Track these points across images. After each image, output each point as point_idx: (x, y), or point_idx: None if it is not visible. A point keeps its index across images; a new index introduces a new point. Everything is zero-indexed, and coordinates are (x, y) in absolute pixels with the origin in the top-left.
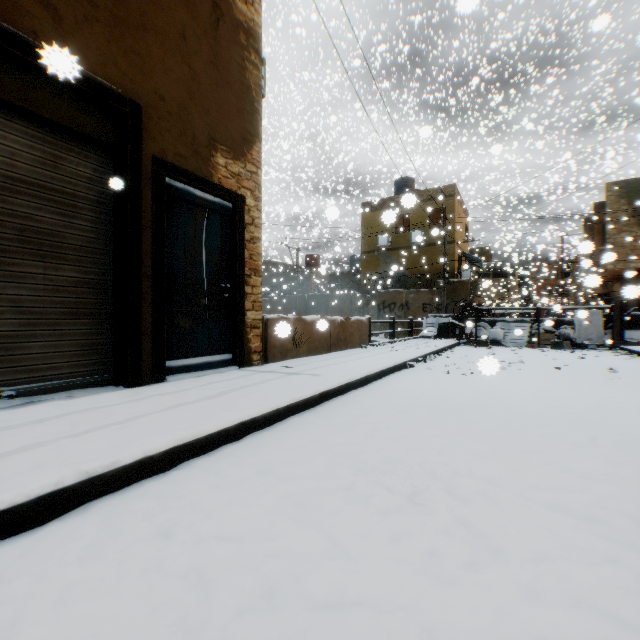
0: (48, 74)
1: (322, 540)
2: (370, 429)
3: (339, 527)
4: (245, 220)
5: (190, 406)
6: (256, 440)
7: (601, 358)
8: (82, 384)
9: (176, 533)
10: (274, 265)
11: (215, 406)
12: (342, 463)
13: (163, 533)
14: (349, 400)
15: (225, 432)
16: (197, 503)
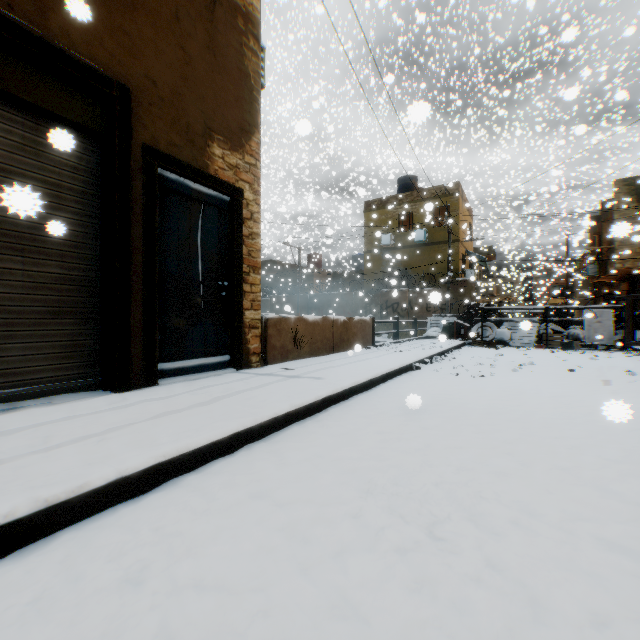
0: (26, 51)
1: (325, 591)
2: (378, 440)
3: (346, 572)
4: (243, 215)
5: (179, 414)
6: (251, 453)
7: (614, 359)
8: (66, 389)
9: (147, 579)
10: (276, 265)
11: (207, 414)
12: (348, 483)
13: (132, 578)
14: (353, 406)
15: (216, 445)
16: (177, 536)
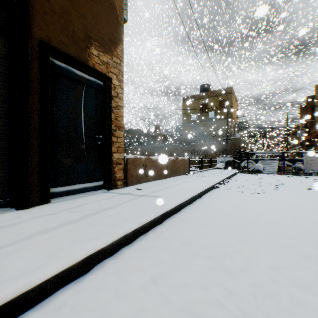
0: None
1: None
2: (206, 256)
3: None
4: (112, 94)
5: (47, 235)
6: (100, 275)
7: None
8: None
9: None
10: (137, 130)
11: (70, 234)
12: None
13: None
14: (182, 218)
15: (66, 272)
16: None
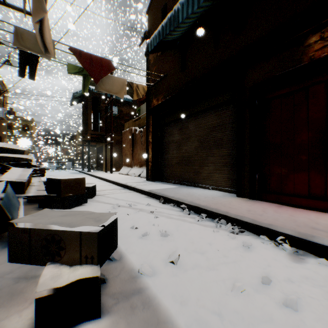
0: None
1: None
2: None
3: None
4: None
5: None
6: None
7: (68, 170)
8: None
9: None
10: None
11: None
12: None
13: None
14: None
15: None
16: None
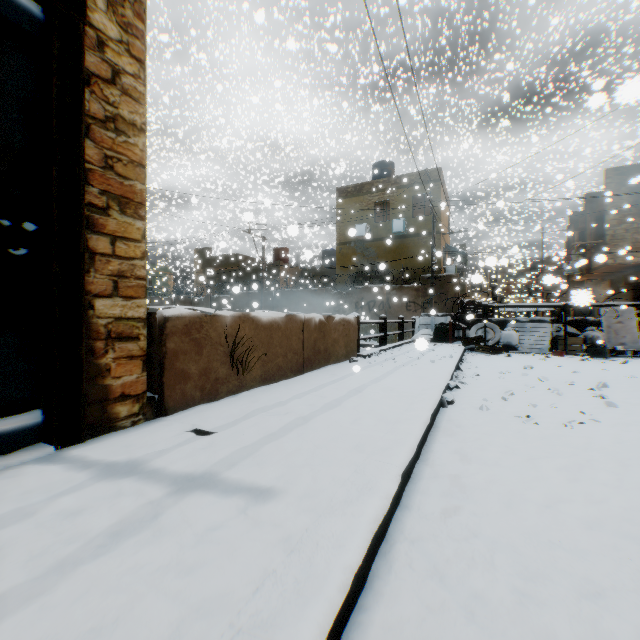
0: None
1: None
2: None
3: None
4: (88, 64)
5: None
6: None
7: None
8: None
9: None
10: (238, 258)
11: None
12: None
13: None
14: None
15: None
16: None
